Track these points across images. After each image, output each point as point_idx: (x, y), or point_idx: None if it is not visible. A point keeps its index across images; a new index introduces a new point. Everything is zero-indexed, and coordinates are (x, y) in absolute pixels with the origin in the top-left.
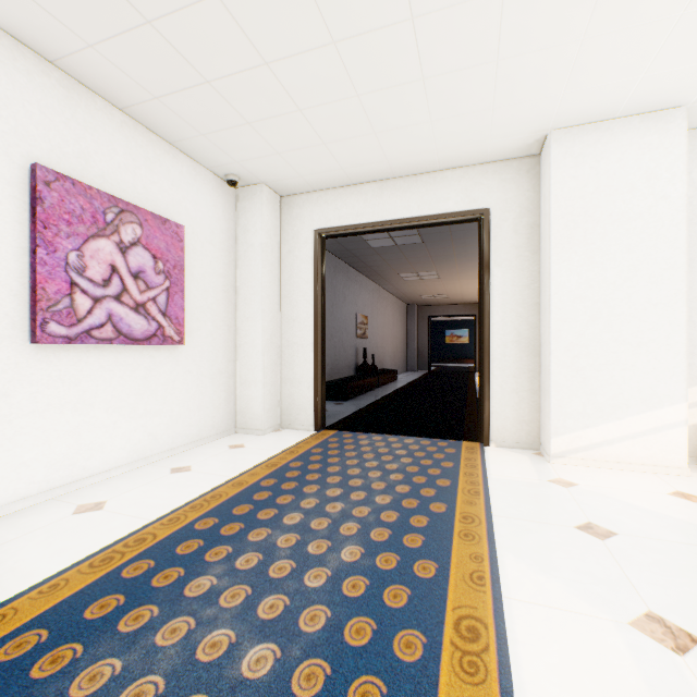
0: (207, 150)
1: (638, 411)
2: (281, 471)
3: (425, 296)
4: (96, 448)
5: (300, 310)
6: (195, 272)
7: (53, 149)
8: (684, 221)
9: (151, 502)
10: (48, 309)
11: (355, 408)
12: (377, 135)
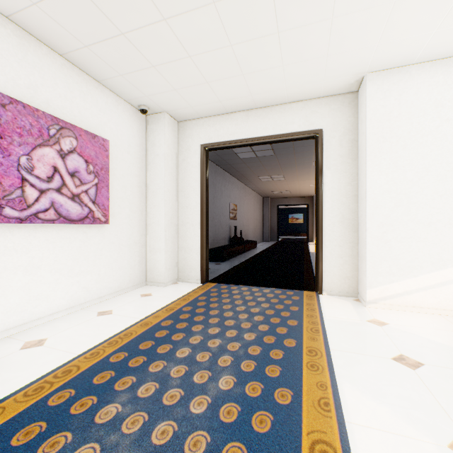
0: (125, 87)
1: (429, 270)
2: (176, 313)
3: (275, 192)
4: (42, 298)
5: (191, 200)
6: (117, 173)
7: (9, 81)
8: None
9: (80, 339)
10: (4, 198)
11: (229, 267)
12: (244, 76)
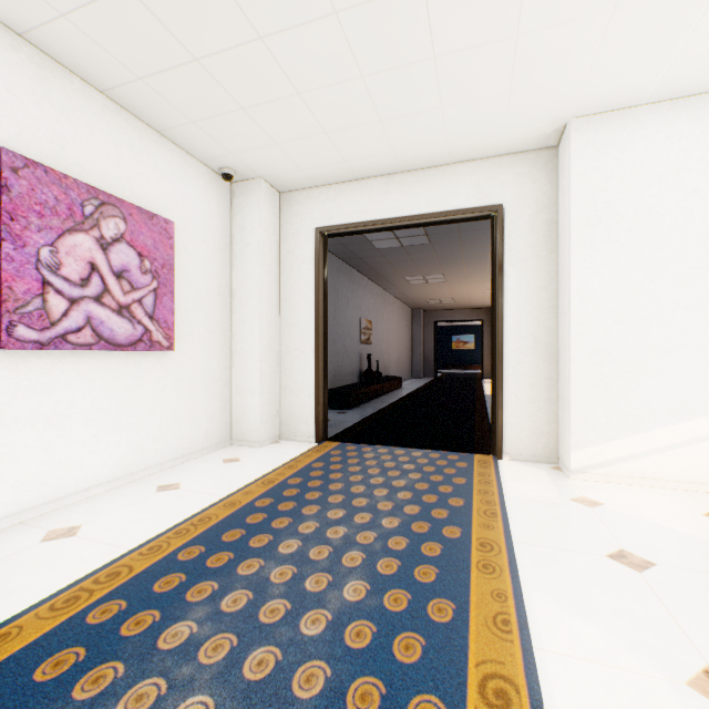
0: (199, 140)
1: (667, 422)
2: (278, 488)
3: (431, 301)
4: (73, 464)
5: (300, 314)
6: (186, 272)
7: (23, 132)
8: None
9: (132, 527)
10: (15, 311)
11: (359, 418)
12: (383, 123)
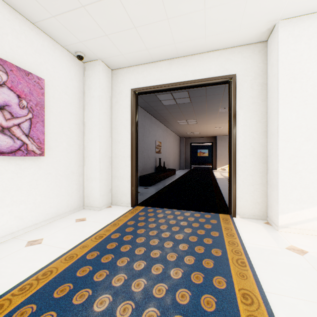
0: (60, 31)
1: None
2: (104, 242)
3: (189, 133)
4: None
5: (122, 136)
6: (54, 110)
7: None
8: None
9: None
10: None
11: (155, 191)
12: (169, 21)
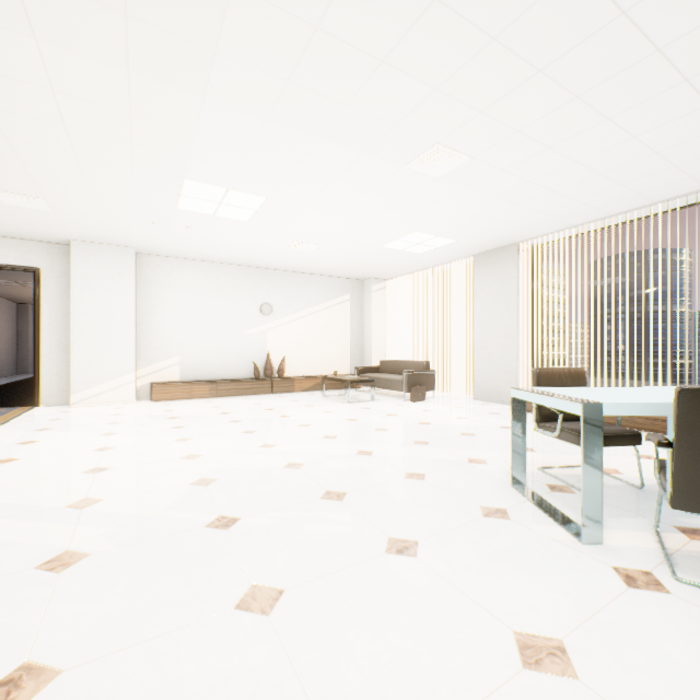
0: None
1: (116, 378)
2: None
3: None
4: None
5: None
6: None
7: None
8: (135, 296)
9: None
10: None
11: None
12: None
